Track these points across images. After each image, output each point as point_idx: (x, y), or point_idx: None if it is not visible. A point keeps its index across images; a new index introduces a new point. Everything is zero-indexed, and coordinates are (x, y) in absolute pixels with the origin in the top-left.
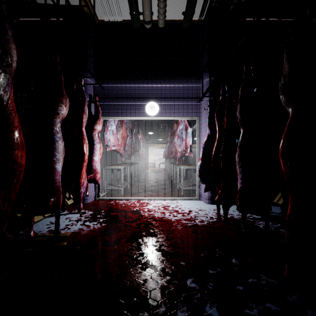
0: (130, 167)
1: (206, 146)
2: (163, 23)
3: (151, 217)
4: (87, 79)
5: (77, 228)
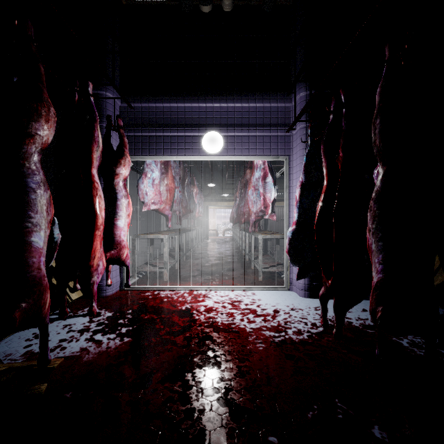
0: (181, 236)
1: (302, 203)
2: (230, 4)
3: (210, 323)
4: (106, 93)
5: (78, 348)
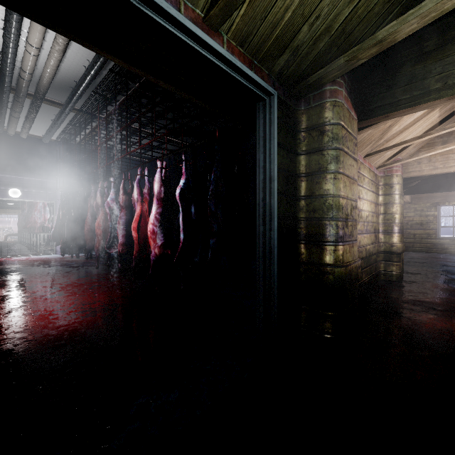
0: None
1: (58, 221)
2: (25, 137)
3: (19, 260)
4: None
5: None
